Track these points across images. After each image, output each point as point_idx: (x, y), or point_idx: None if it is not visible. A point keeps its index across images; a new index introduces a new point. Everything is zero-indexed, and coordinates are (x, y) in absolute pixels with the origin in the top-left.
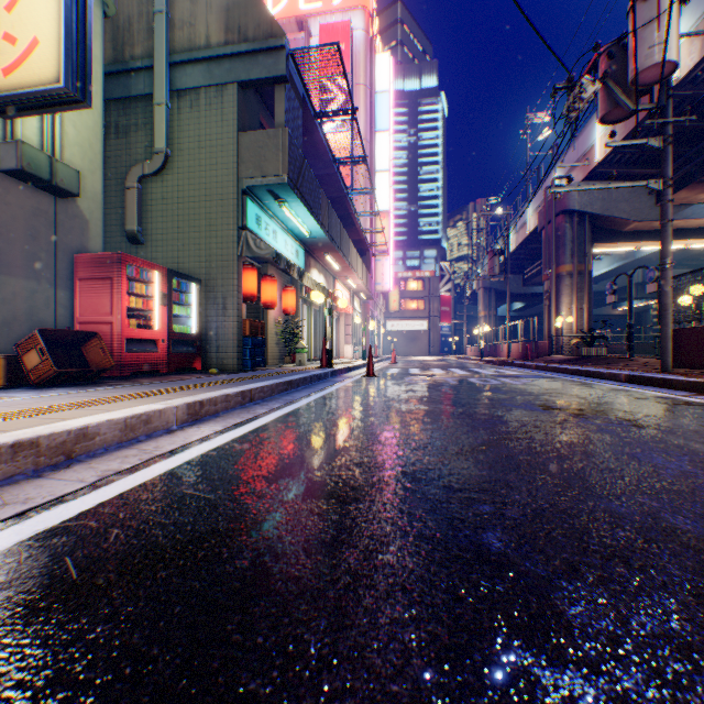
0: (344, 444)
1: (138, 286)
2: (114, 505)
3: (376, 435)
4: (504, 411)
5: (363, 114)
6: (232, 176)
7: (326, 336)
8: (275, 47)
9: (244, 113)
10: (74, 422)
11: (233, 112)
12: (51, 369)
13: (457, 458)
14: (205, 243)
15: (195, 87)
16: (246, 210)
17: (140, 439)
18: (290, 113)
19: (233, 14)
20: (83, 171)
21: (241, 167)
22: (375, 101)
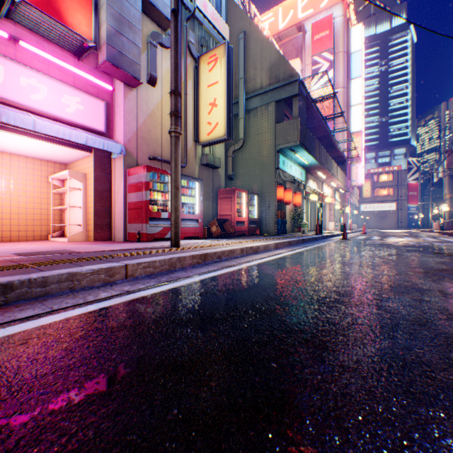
0: (330, 255)
1: (238, 200)
2: (277, 259)
3: (342, 255)
4: (408, 253)
5: (341, 71)
6: (272, 145)
7: (318, 217)
8: (293, 81)
9: (276, 113)
10: (254, 244)
11: (272, 115)
12: (219, 232)
13: (369, 259)
14: (259, 177)
15: (255, 107)
16: (278, 160)
17: (266, 251)
18: (300, 109)
19: (272, 70)
20: (219, 157)
21: (276, 140)
22: (350, 59)
